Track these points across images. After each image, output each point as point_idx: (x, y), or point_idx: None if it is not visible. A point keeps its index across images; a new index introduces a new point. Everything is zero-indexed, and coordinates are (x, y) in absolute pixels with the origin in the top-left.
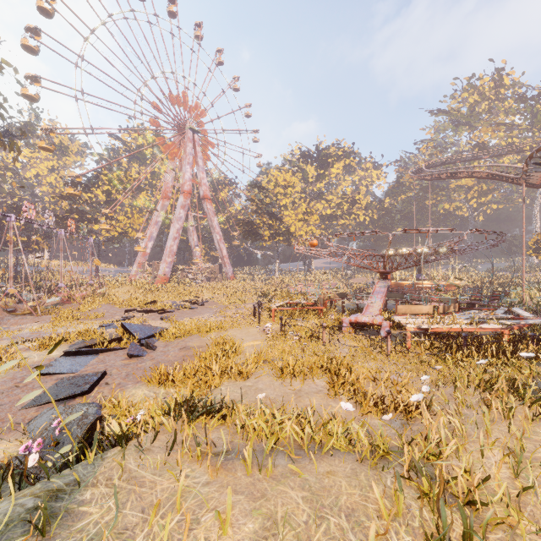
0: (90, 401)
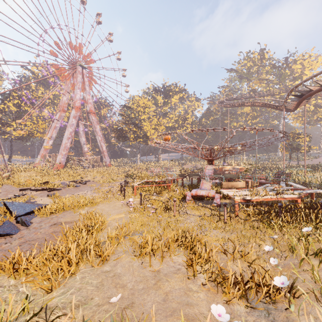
0: None
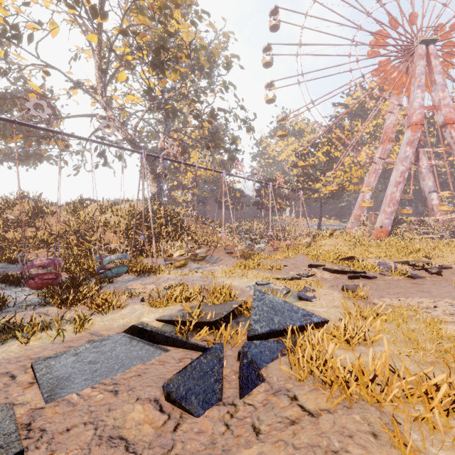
0: None
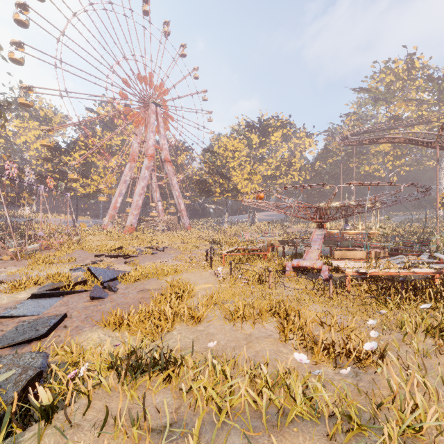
0: (45, 345)
